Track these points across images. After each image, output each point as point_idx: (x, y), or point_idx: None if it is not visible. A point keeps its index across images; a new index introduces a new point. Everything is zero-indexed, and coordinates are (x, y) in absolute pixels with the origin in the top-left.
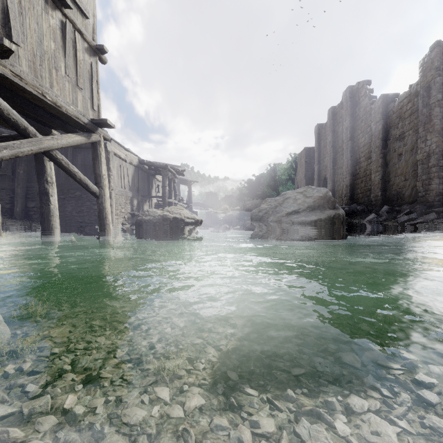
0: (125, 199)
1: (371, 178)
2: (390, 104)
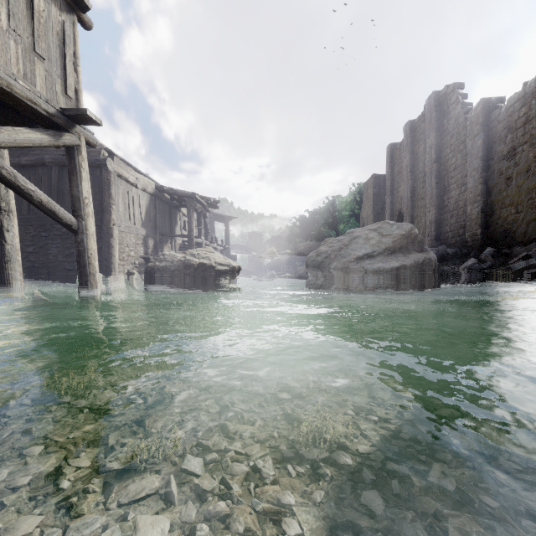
0: (135, 238)
1: (465, 212)
2: (494, 111)
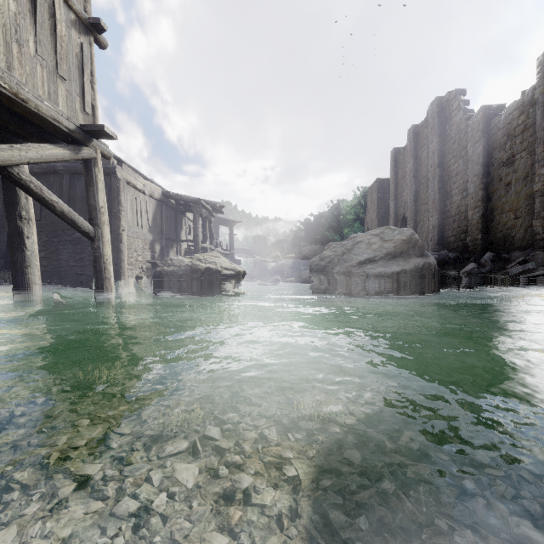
0: (143, 244)
1: (467, 217)
2: (494, 119)
